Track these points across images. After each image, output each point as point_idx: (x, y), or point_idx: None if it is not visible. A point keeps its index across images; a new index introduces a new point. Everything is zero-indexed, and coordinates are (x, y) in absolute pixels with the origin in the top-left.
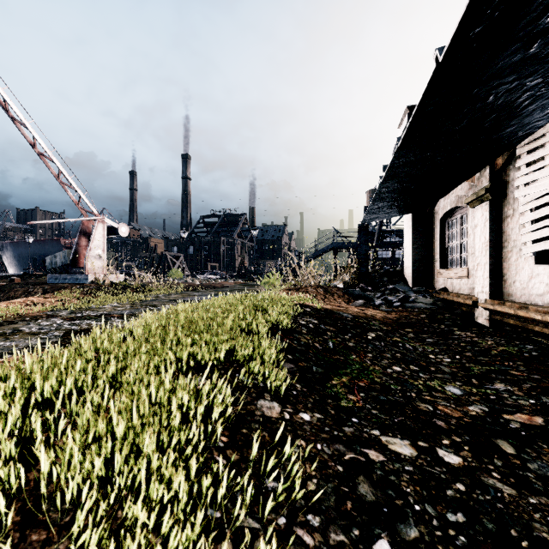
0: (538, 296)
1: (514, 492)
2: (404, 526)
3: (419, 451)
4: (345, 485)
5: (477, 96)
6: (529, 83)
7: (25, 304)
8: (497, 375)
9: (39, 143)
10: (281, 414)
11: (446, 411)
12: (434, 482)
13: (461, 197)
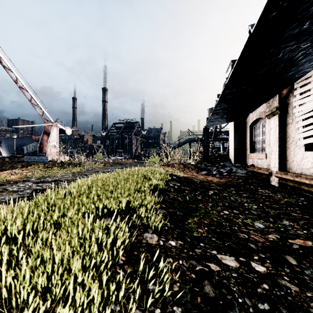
0: (306, 169)
1: (297, 289)
2: (232, 312)
3: (240, 264)
4: (196, 286)
5: (272, 53)
6: (303, 46)
7: (10, 173)
8: (284, 216)
9: (20, 81)
10: (158, 242)
11: (255, 238)
12: (250, 283)
13: (262, 112)
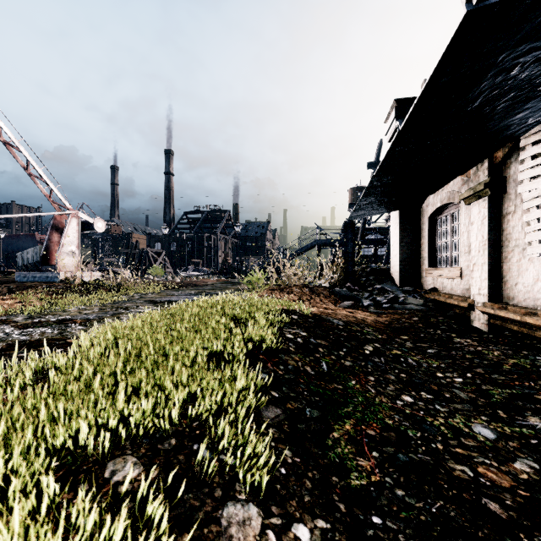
0: None
1: None
2: None
3: None
4: None
5: (501, 65)
6: None
7: None
8: (524, 402)
9: (5, 131)
10: (262, 538)
11: (490, 477)
12: None
13: (453, 193)
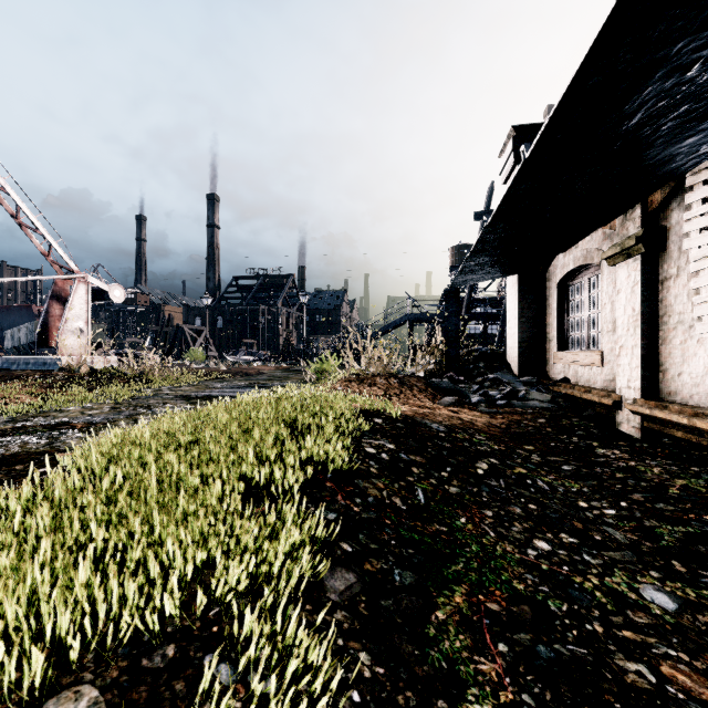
0: None
1: None
2: None
3: None
4: None
5: (676, 60)
6: None
7: None
8: (707, 547)
9: None
10: None
11: (682, 682)
12: None
13: (592, 252)
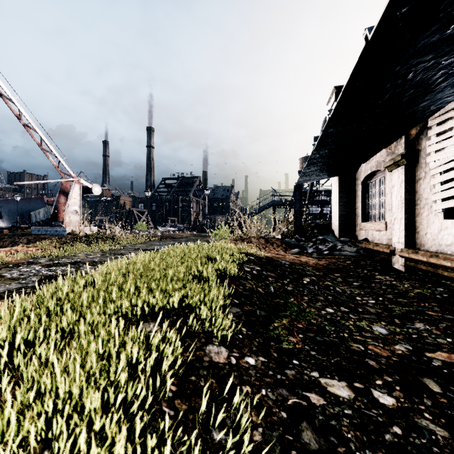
0: (446, 246)
1: (446, 434)
2: None
3: (356, 393)
4: (289, 432)
5: (399, 73)
6: (444, 62)
7: (10, 252)
8: (416, 315)
9: (24, 116)
10: (228, 359)
11: (376, 350)
12: (372, 426)
13: (380, 163)
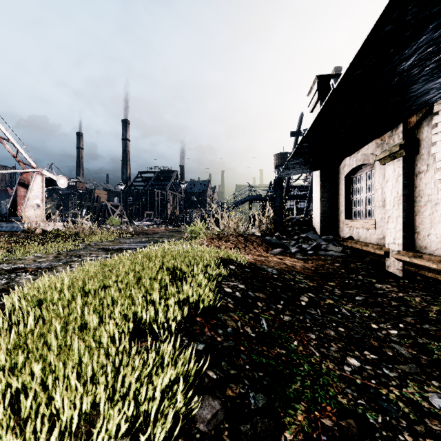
0: None
1: None
2: None
3: None
4: None
5: None
6: None
7: None
8: None
9: None
10: None
11: None
12: None
13: (368, 155)
